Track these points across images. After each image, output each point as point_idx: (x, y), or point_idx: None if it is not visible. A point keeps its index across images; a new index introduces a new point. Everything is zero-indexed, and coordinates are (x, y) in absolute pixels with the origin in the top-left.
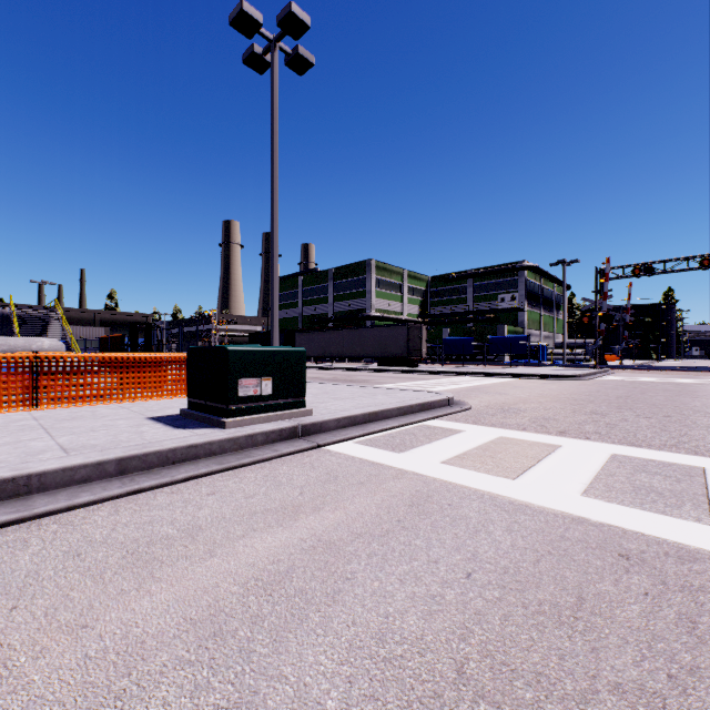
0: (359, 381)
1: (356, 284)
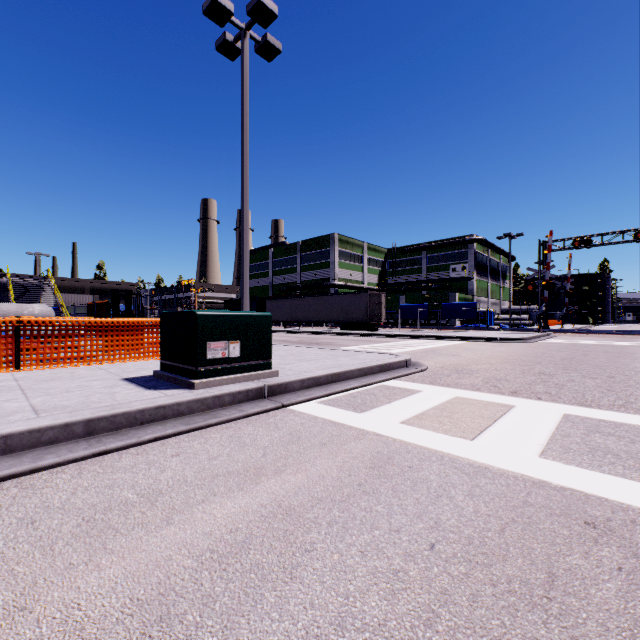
0: (324, 343)
1: (321, 256)
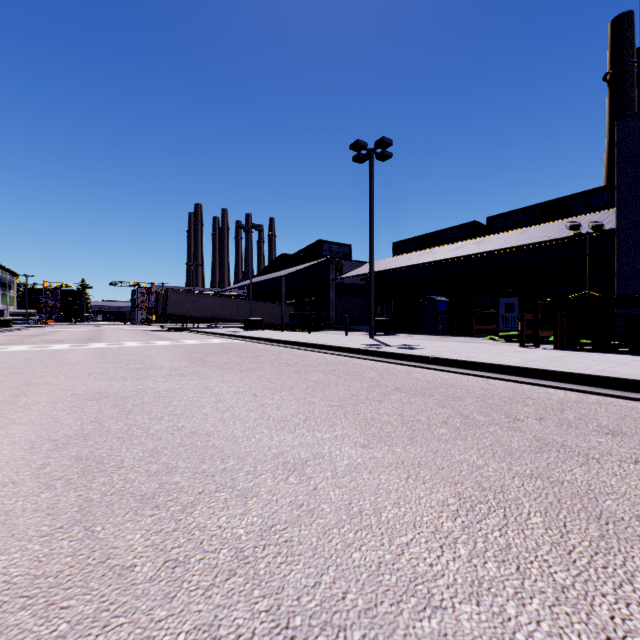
0: None
1: None
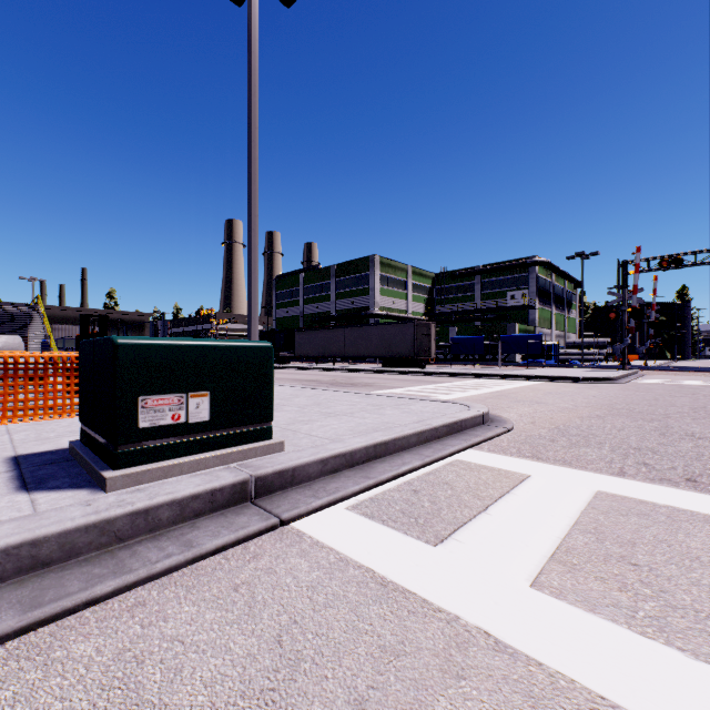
0: (362, 384)
1: (359, 281)
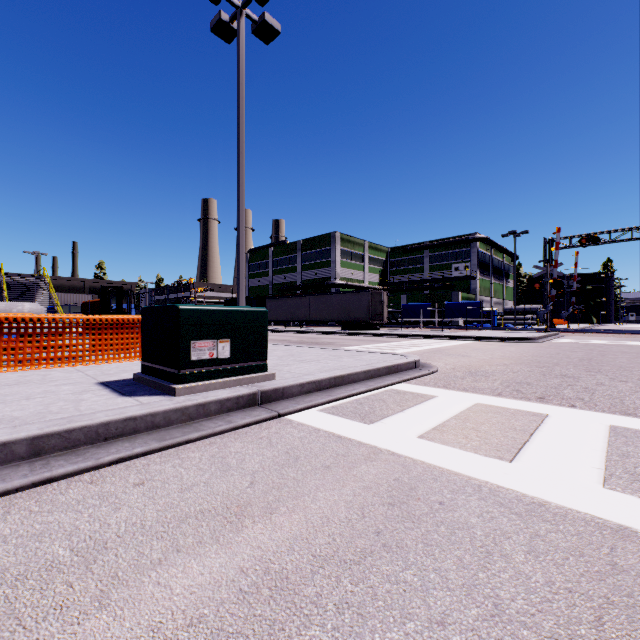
0: (325, 343)
1: (322, 255)
